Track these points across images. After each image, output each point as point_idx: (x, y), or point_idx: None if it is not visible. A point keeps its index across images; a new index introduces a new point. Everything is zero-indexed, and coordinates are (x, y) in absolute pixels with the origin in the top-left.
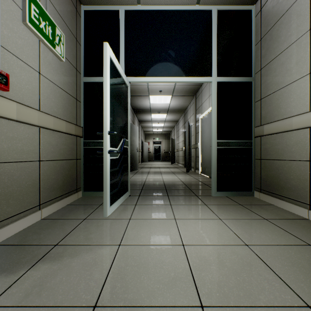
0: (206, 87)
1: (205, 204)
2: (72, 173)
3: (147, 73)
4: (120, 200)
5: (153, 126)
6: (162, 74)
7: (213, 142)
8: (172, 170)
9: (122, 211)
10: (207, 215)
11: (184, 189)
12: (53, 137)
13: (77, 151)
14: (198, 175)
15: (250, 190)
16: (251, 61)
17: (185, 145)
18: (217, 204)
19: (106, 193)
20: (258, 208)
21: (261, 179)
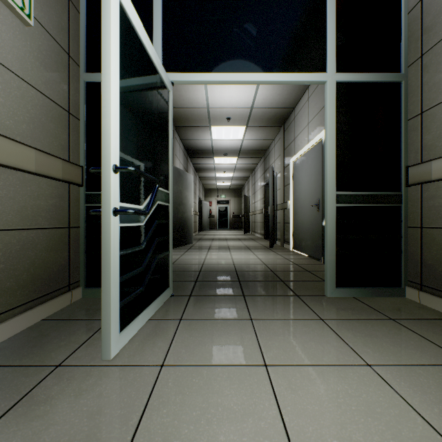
0: (302, 110)
1: (321, 317)
2: (56, 254)
3: (205, 66)
4: (150, 310)
5: (217, 176)
6: (233, 68)
7: (328, 195)
8: (246, 243)
9: (150, 339)
10: (335, 350)
11: (271, 281)
12: (0, 181)
13: (71, 212)
14: (290, 252)
15: (398, 286)
16: (400, 45)
17: (266, 205)
18: (344, 319)
19: (107, 306)
20: (432, 328)
21: (423, 265)
